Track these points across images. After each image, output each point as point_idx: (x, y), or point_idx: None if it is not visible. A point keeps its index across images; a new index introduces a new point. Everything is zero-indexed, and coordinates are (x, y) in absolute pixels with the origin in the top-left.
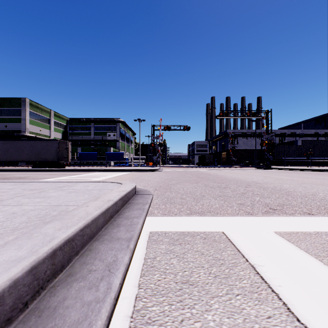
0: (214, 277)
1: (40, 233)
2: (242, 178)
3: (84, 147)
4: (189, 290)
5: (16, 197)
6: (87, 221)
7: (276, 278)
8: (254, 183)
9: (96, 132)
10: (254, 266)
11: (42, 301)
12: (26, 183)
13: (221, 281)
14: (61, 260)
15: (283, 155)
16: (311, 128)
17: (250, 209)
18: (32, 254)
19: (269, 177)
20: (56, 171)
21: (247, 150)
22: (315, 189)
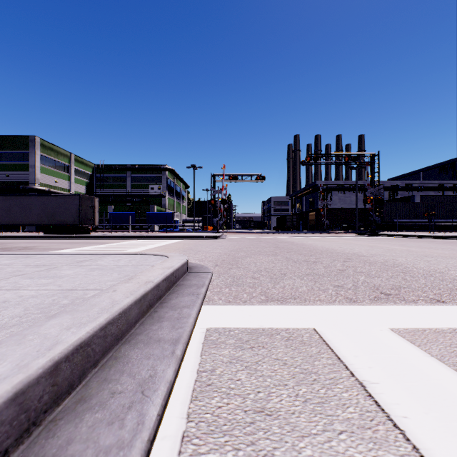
0: (304, 401)
1: (37, 335)
2: (339, 249)
3: (117, 205)
4: (265, 425)
5: (12, 277)
6: (113, 314)
7: (398, 403)
8: (356, 255)
9: (133, 184)
10: (364, 383)
11: (33, 446)
12: (32, 256)
13: (314, 409)
14: (69, 377)
15: (394, 216)
16: (434, 179)
17: (352, 294)
18: (18, 371)
19: (376, 247)
20: (77, 239)
21: (344, 209)
22: (444, 265)
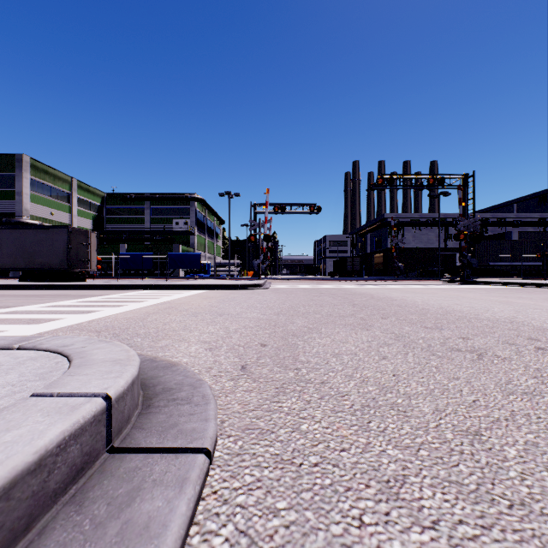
0: None
1: None
2: (463, 308)
3: (132, 244)
4: None
5: None
6: None
7: None
8: (528, 327)
9: (153, 218)
10: None
11: None
12: None
13: None
14: None
15: (490, 258)
16: (532, 212)
17: None
18: None
19: (519, 305)
20: (55, 289)
21: (420, 249)
22: None
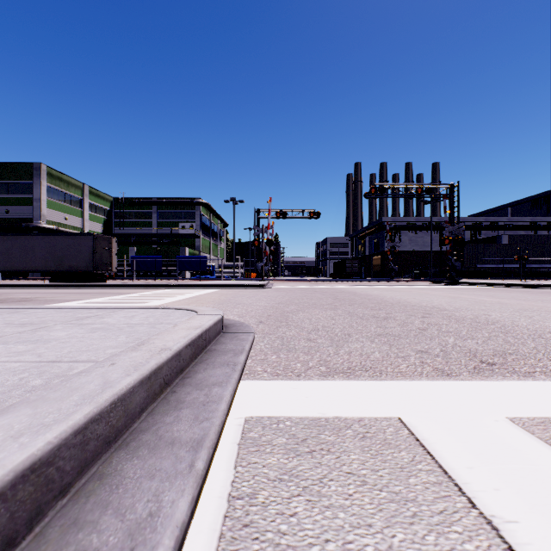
0: None
1: None
2: (413, 301)
3: (141, 247)
4: None
5: None
6: (99, 405)
7: None
8: (437, 309)
9: (160, 222)
10: (495, 522)
11: None
12: (21, 311)
13: None
14: (4, 528)
15: (478, 261)
16: (525, 216)
17: (443, 363)
18: None
19: (459, 299)
20: (89, 289)
21: (416, 252)
22: None
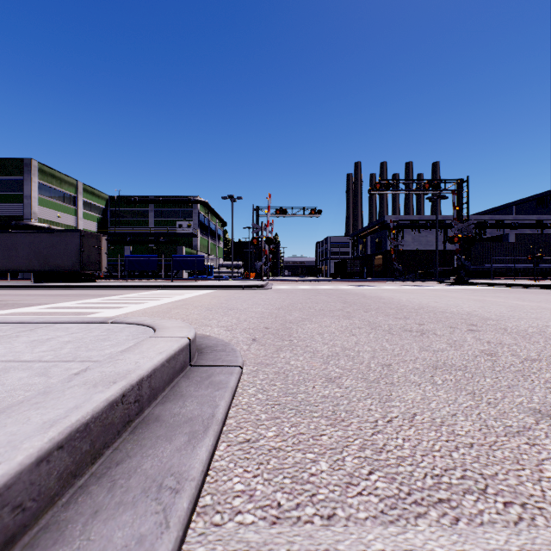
0: None
1: None
2: (437, 305)
3: (136, 246)
4: None
5: None
6: None
7: None
8: (477, 317)
9: (157, 220)
10: None
11: None
12: None
13: None
14: None
15: (486, 260)
16: (530, 214)
17: None
18: None
19: (489, 302)
20: (72, 290)
21: (419, 251)
22: None
